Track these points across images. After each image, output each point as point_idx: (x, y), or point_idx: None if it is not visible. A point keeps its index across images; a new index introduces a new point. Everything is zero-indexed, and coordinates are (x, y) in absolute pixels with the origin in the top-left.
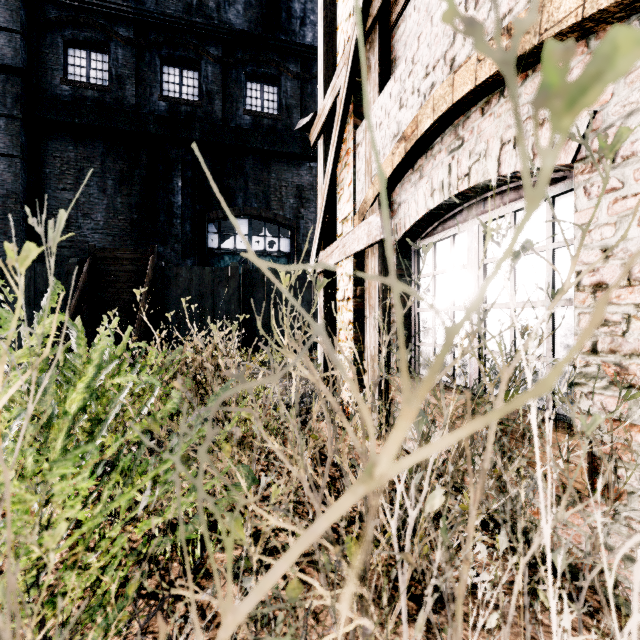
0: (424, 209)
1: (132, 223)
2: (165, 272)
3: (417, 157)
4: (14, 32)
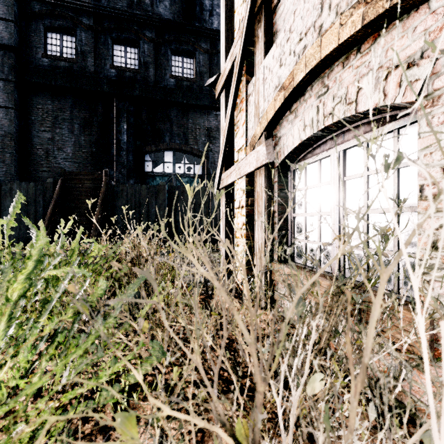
0: (298, 140)
1: (92, 154)
2: (114, 188)
3: (293, 102)
4: (9, 21)
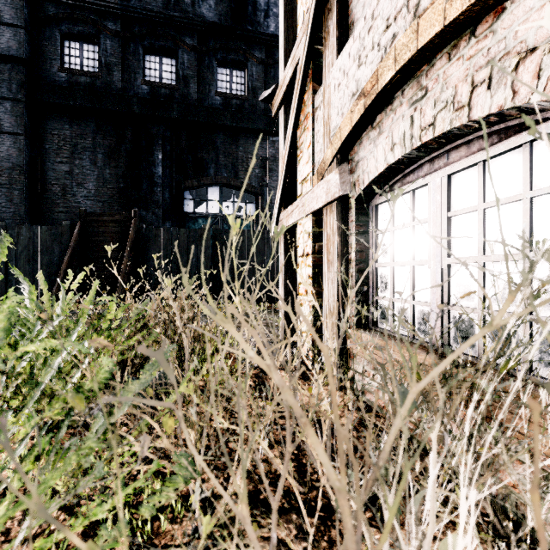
0: (384, 164)
1: (119, 191)
2: (146, 233)
3: (376, 113)
4: (18, 27)
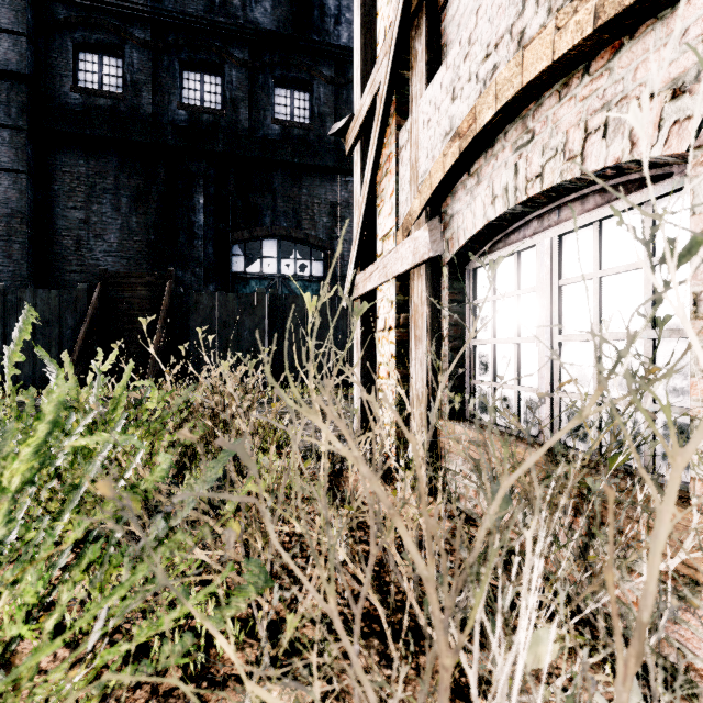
0: (483, 220)
1: (149, 245)
2: (184, 299)
3: (474, 158)
4: (19, 35)
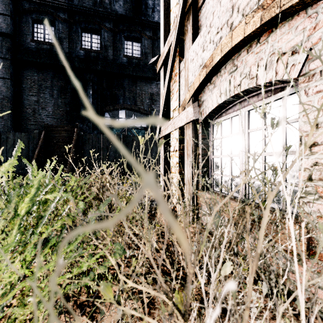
0: (216, 103)
1: (66, 112)
2: (83, 137)
3: (212, 76)
4: (7, 15)
